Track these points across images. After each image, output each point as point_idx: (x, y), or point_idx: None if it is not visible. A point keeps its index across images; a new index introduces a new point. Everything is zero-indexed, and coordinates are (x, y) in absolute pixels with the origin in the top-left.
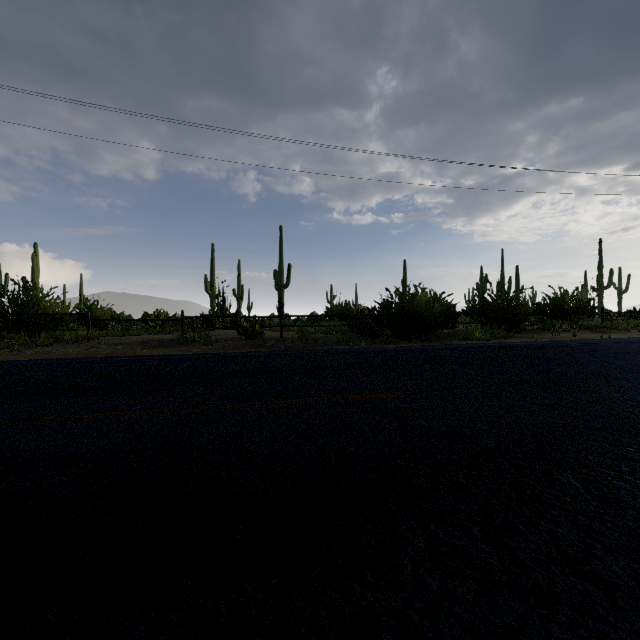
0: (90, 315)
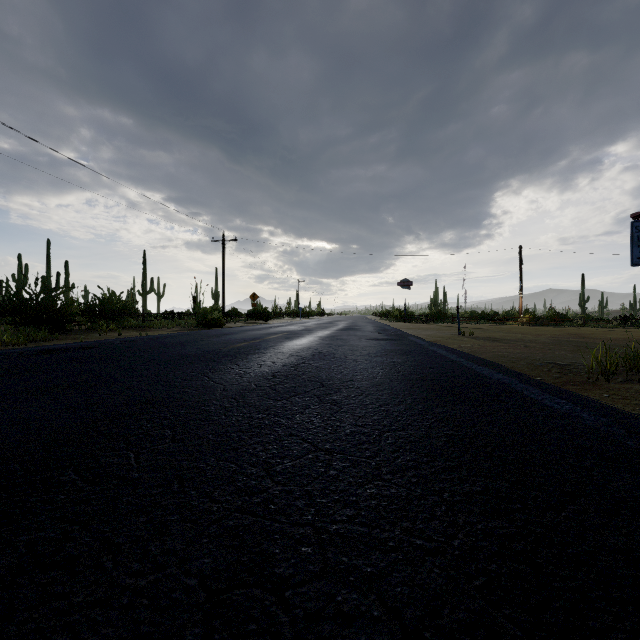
0: None
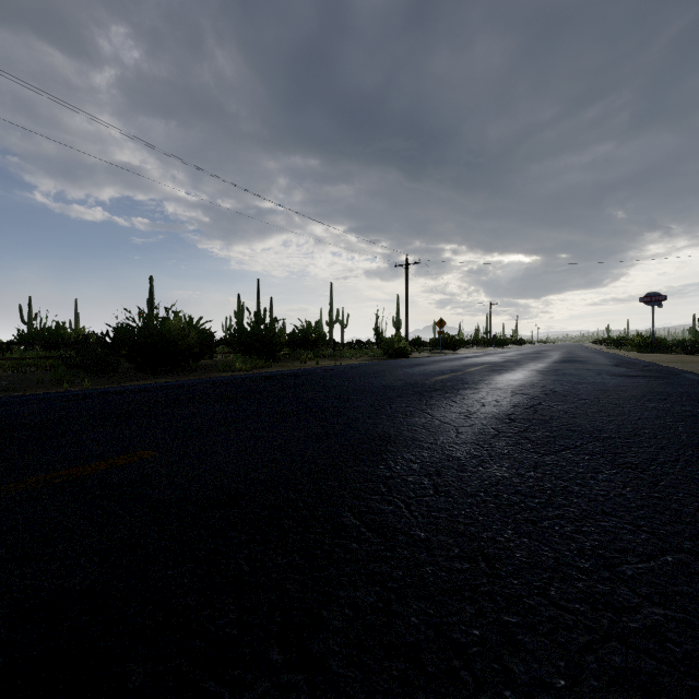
0: None
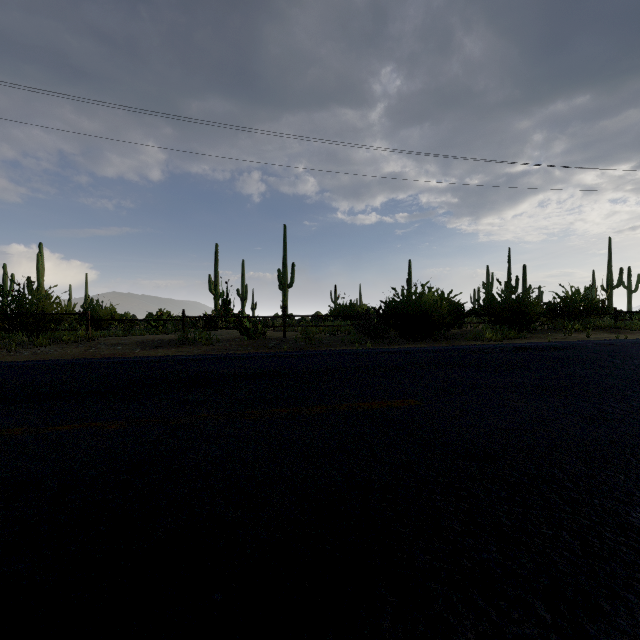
0: (93, 315)
